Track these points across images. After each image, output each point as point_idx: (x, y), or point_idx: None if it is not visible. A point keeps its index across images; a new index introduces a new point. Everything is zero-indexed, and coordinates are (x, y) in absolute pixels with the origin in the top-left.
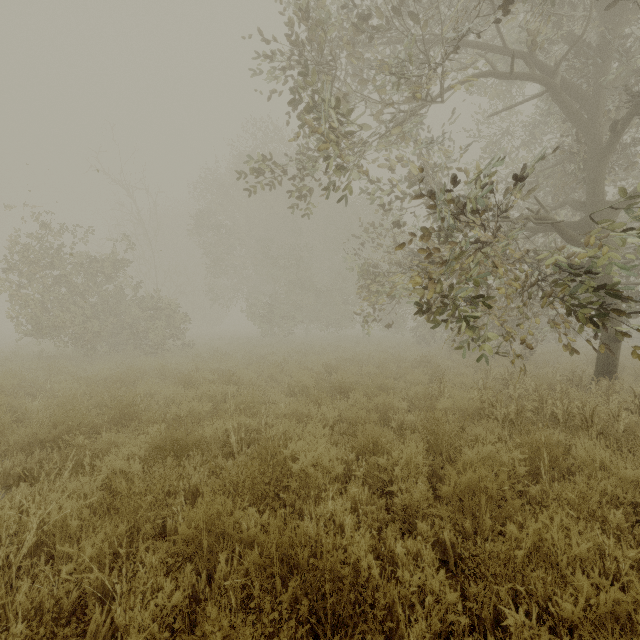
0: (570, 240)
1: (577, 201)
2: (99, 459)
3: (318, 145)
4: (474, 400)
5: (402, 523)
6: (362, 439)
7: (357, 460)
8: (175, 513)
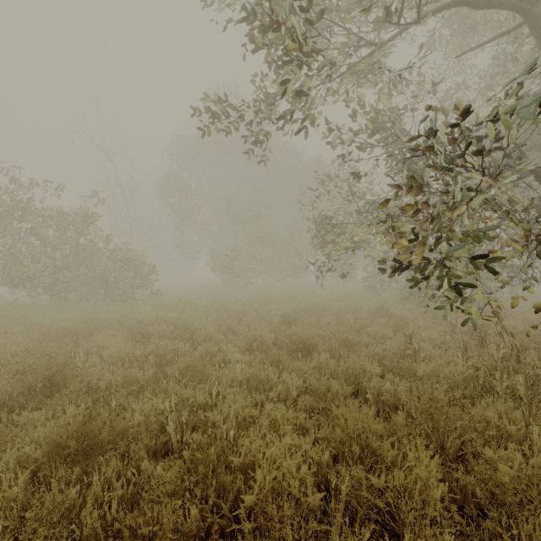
0: None
1: None
2: None
3: (278, 78)
4: (458, 363)
5: None
6: (342, 435)
7: (332, 458)
8: None
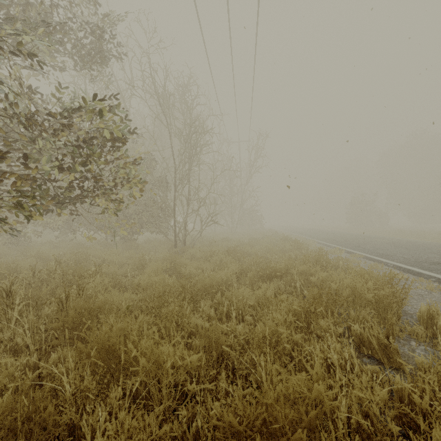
0: None
1: None
2: None
3: None
4: None
5: None
6: None
7: None
8: None
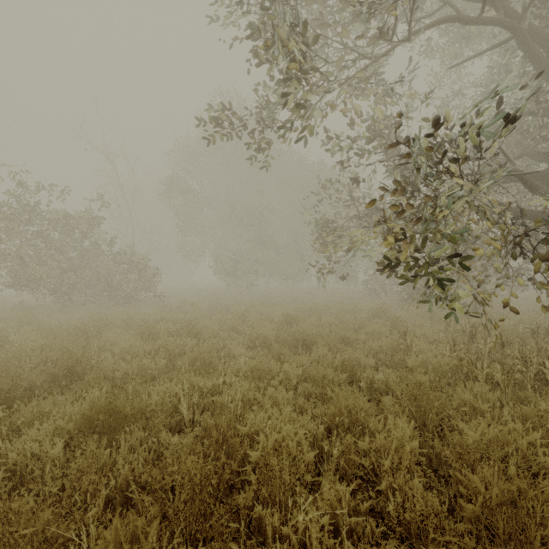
0: (538, 189)
1: (539, 152)
2: (22, 433)
3: (279, 90)
4: (446, 356)
5: (399, 543)
6: (334, 410)
7: (327, 432)
8: (89, 527)
